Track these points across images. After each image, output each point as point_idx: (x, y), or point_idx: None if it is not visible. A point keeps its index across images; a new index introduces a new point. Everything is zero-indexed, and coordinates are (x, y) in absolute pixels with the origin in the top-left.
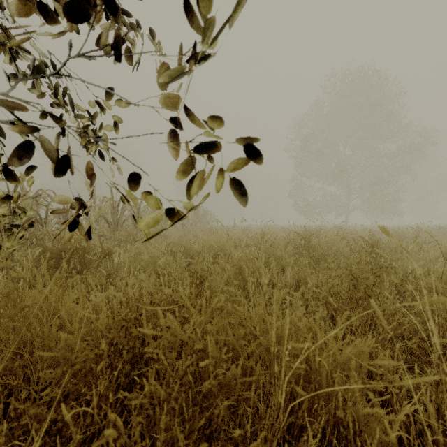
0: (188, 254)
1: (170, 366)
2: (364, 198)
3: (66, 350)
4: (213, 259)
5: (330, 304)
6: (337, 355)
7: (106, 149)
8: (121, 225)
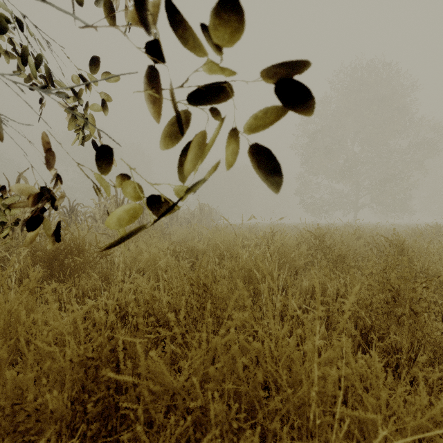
0: (193, 254)
1: (152, 438)
2: (374, 195)
3: (13, 397)
4: (219, 259)
5: (359, 317)
6: (408, 422)
7: (92, 132)
8: None
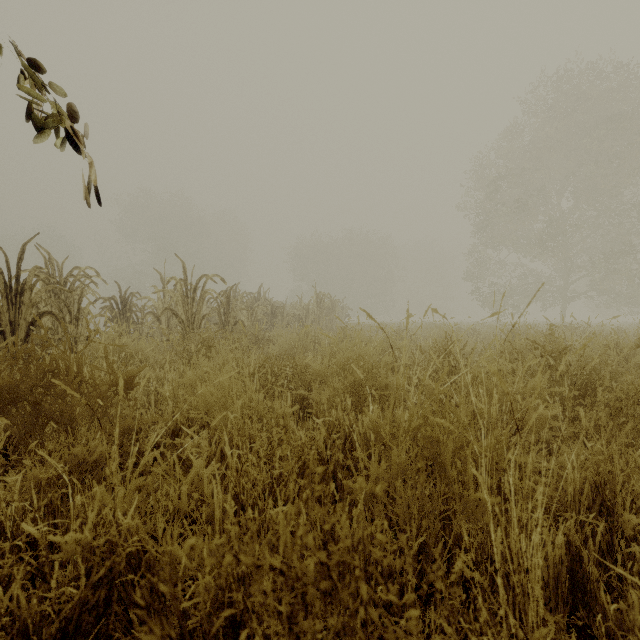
0: (303, 379)
1: None
2: (597, 277)
3: None
4: (351, 395)
5: None
6: None
7: None
8: (200, 322)
